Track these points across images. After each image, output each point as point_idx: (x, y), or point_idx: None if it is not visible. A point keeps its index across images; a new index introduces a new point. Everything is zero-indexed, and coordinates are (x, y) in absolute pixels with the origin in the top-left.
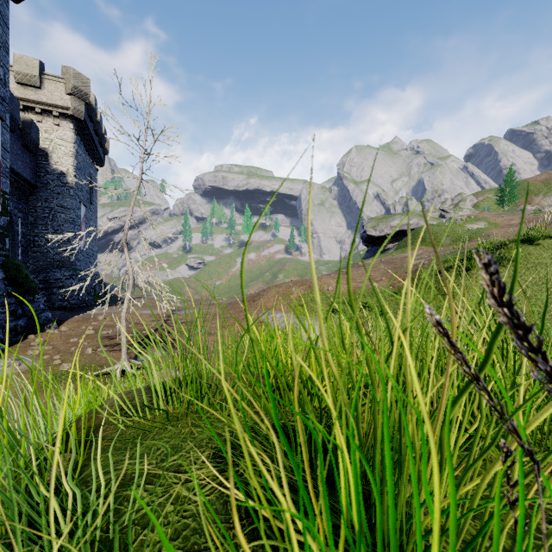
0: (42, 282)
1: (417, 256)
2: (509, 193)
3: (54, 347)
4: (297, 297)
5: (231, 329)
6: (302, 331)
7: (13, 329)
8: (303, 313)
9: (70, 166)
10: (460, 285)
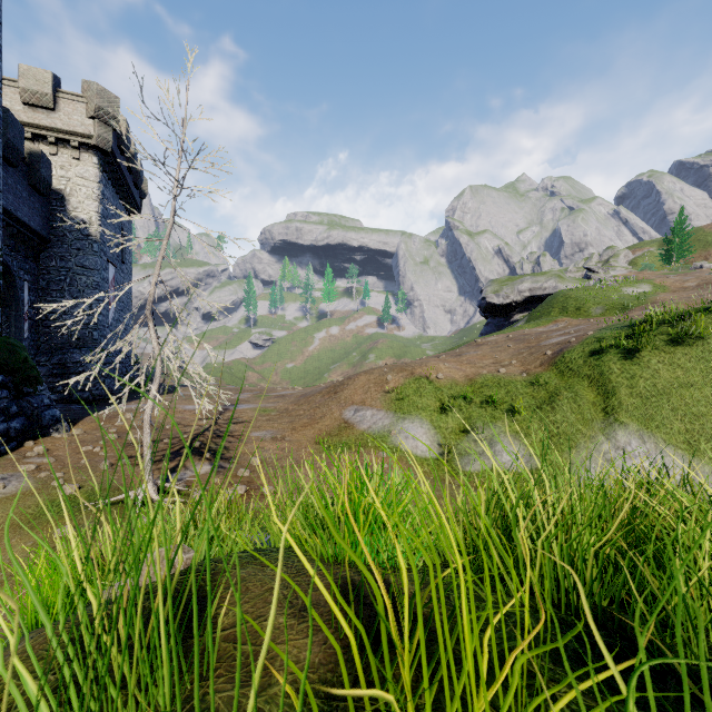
0: (57, 366)
1: (558, 331)
2: (678, 246)
3: (58, 459)
4: (395, 387)
5: (304, 431)
6: (401, 436)
7: (3, 433)
8: (402, 410)
9: (93, 213)
10: (625, 373)
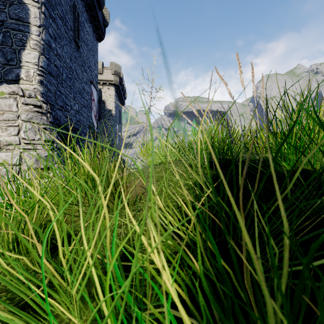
0: None
1: None
2: None
3: None
4: None
5: None
6: None
7: None
8: None
9: (113, 107)
10: None
